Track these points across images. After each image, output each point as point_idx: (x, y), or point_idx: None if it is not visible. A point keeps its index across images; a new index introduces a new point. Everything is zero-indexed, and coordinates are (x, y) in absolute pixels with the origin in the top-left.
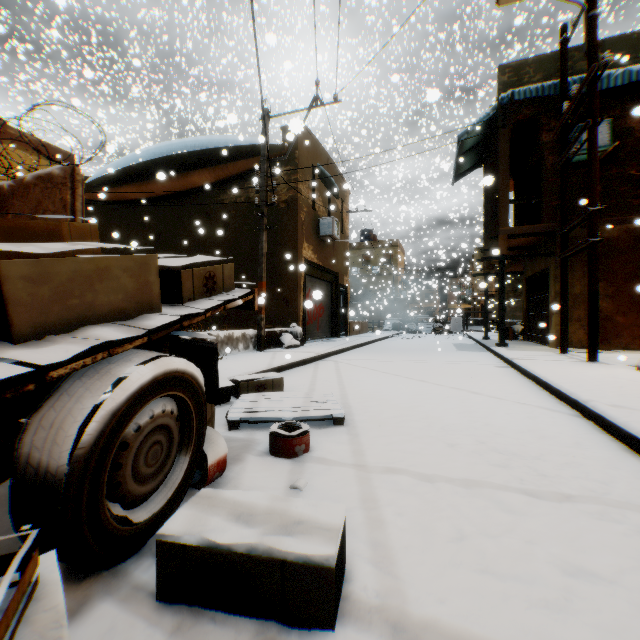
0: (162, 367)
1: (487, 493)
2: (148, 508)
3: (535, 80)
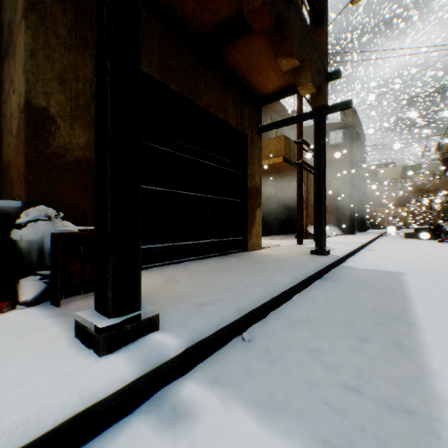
0: (439, 224)
1: (403, 240)
2: (442, 237)
3: None
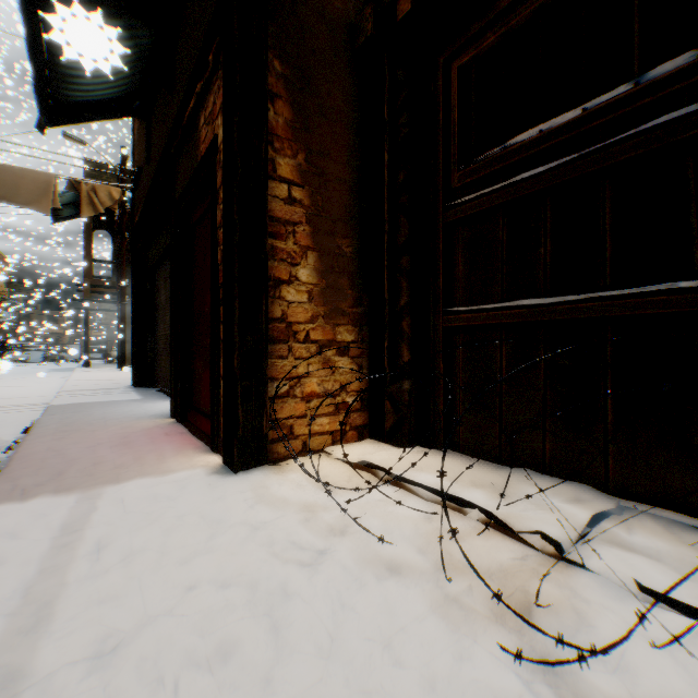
0: None
1: None
2: None
3: (113, 181)
